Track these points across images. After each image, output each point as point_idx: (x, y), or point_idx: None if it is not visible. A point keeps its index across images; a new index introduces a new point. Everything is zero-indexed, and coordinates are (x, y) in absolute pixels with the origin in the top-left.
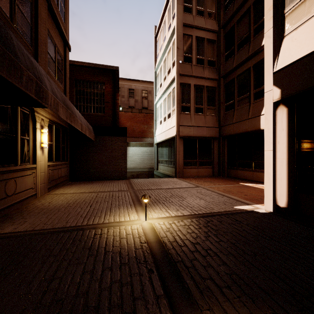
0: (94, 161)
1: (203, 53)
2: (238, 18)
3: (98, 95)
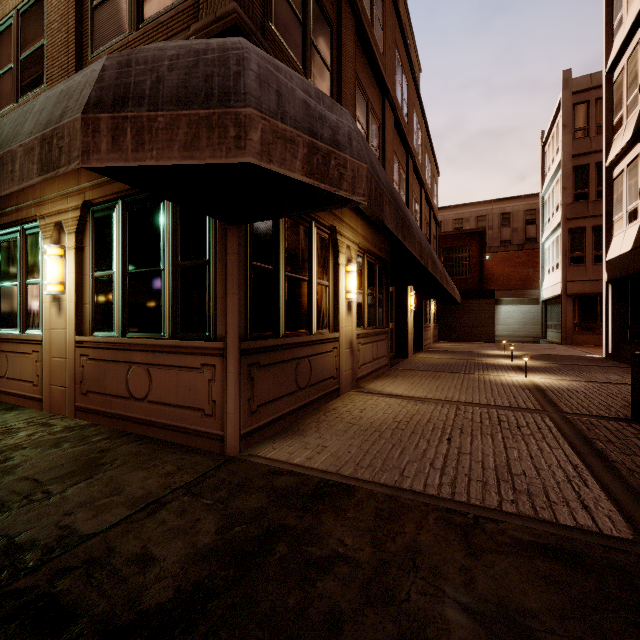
0: (461, 324)
1: None
2: None
3: (464, 259)
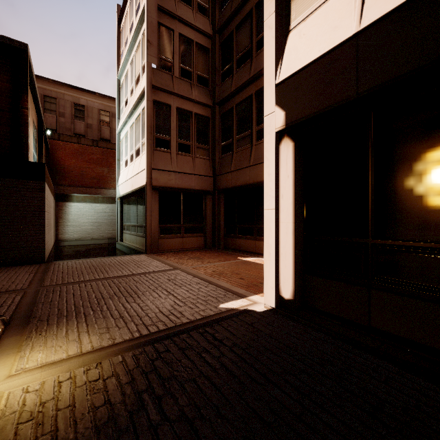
0: None
1: (191, 63)
2: (238, 23)
3: None
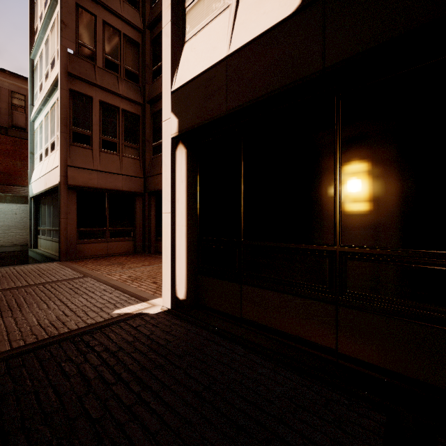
0: None
1: (118, 55)
2: None
3: None
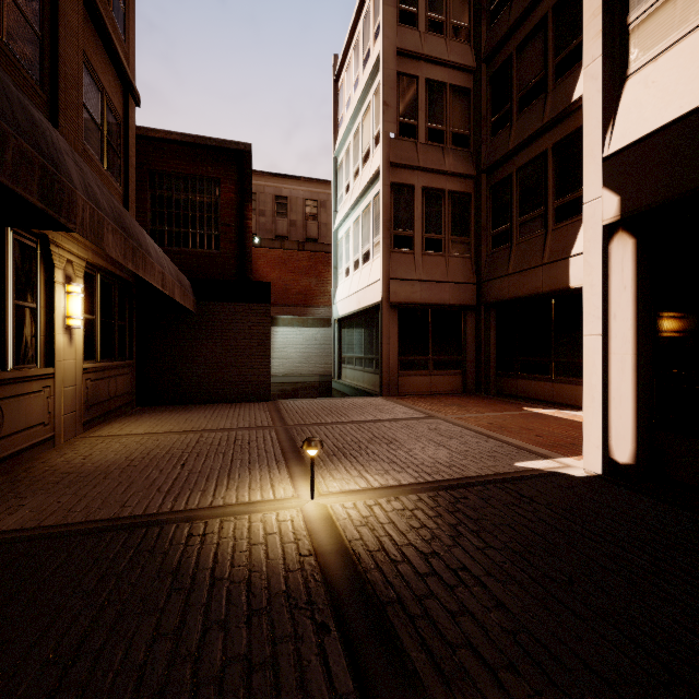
0: (194, 360)
1: (443, 118)
2: (520, 41)
3: (205, 208)
